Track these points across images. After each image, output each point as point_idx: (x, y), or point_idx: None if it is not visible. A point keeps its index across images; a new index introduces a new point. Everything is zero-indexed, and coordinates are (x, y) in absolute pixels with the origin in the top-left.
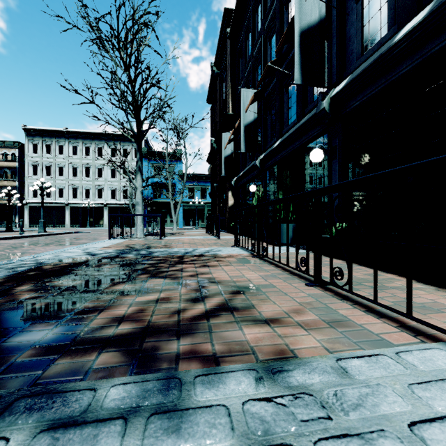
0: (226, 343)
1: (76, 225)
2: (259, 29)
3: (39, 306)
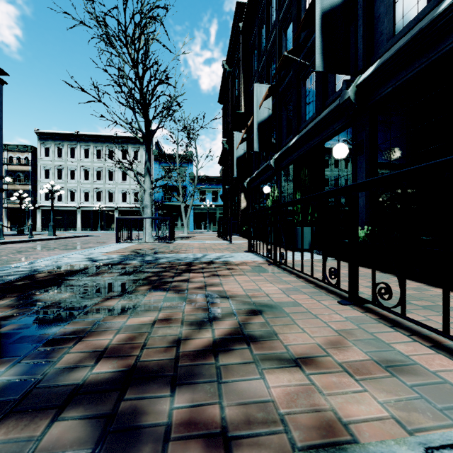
0: (241, 403)
1: (87, 228)
2: (273, 21)
3: (8, 330)
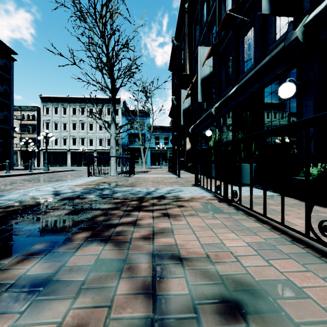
0: None
1: (75, 165)
2: None
3: None
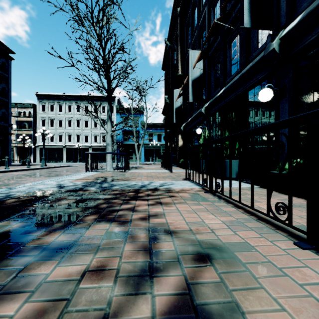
0: None
1: (70, 161)
2: (204, 2)
3: None
